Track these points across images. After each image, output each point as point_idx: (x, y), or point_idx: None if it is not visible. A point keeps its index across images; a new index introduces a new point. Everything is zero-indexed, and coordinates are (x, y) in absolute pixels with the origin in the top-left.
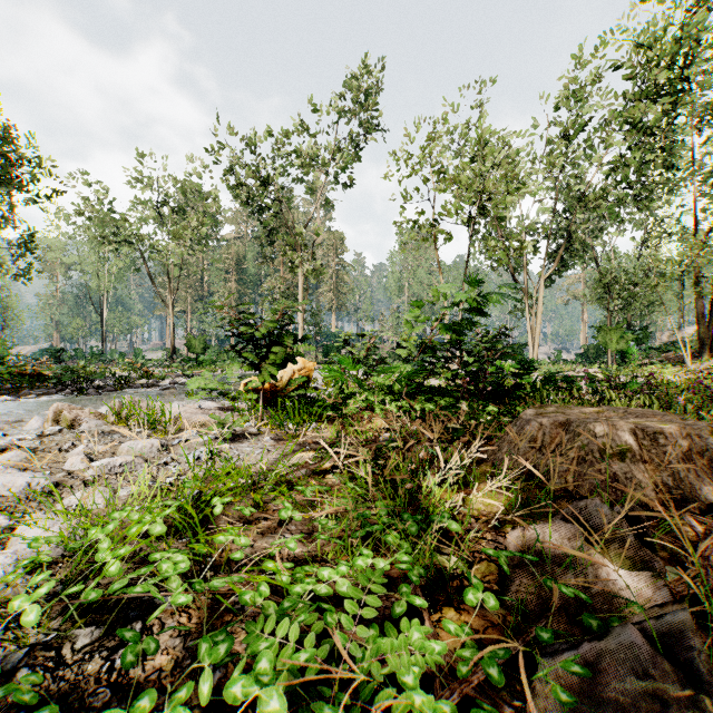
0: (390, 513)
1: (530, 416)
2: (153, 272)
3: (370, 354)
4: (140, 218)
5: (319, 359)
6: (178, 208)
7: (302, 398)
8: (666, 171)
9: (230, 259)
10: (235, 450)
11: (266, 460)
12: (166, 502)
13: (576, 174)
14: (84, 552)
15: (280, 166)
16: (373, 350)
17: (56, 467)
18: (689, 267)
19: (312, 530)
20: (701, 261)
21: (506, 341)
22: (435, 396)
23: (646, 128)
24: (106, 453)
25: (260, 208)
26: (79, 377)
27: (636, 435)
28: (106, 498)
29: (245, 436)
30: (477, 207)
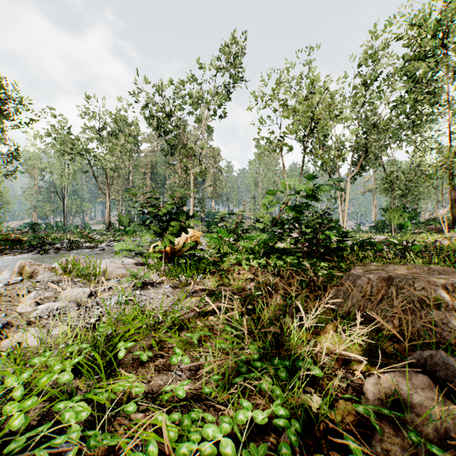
0: (261, 355)
1: (360, 272)
2: (96, 173)
3: (238, 227)
4: (88, 138)
5: (203, 229)
6: (112, 132)
7: (192, 256)
8: (430, 106)
9: (146, 165)
10: (144, 295)
11: (165, 304)
12: (81, 346)
13: (371, 109)
14: (4, 395)
15: (178, 104)
16: (240, 224)
17: (11, 309)
18: (446, 170)
19: (198, 367)
20: (454, 165)
21: (332, 218)
22: (282, 255)
23: (417, 79)
24: (50, 298)
25: (165, 132)
26: (44, 241)
27: (447, 289)
28: (38, 339)
29: (152, 284)
30: (310, 128)
